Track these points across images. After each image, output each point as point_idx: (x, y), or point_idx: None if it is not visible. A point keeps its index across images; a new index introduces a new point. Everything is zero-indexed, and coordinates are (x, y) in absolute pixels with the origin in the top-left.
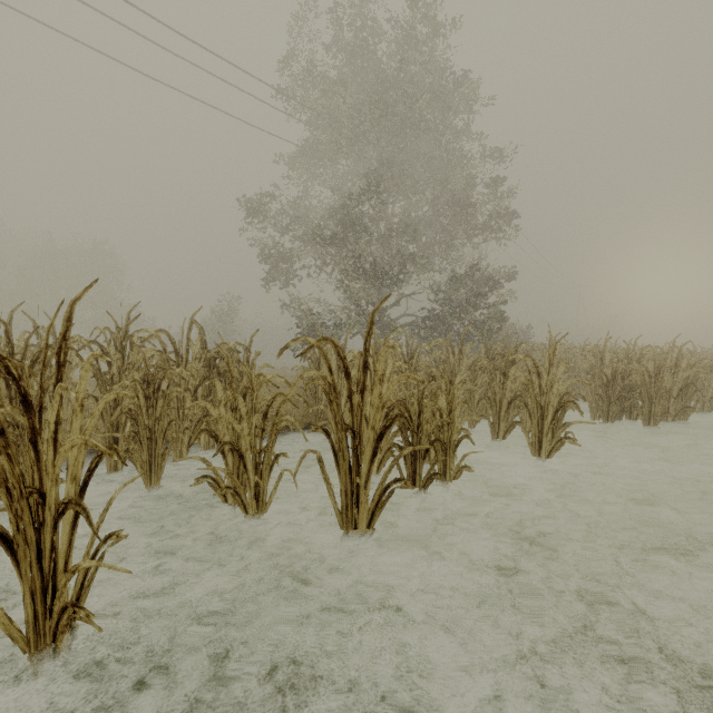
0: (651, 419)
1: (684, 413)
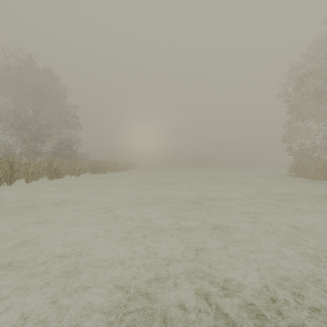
0: (99, 173)
1: (106, 172)
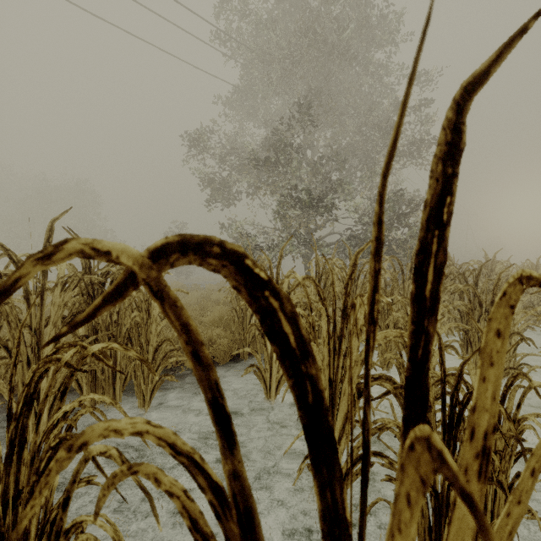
0: None
1: None
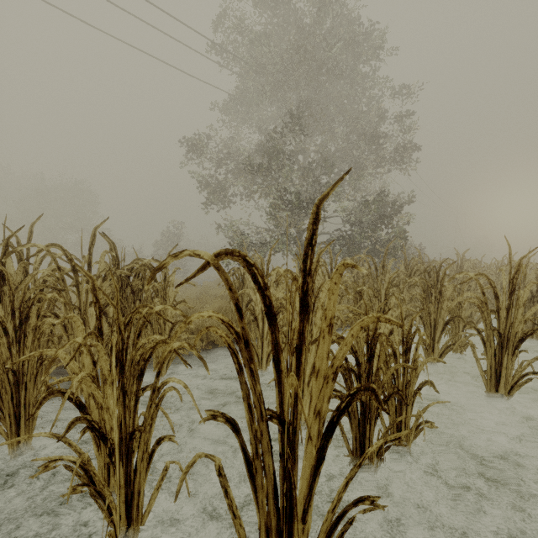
0: None
1: None
